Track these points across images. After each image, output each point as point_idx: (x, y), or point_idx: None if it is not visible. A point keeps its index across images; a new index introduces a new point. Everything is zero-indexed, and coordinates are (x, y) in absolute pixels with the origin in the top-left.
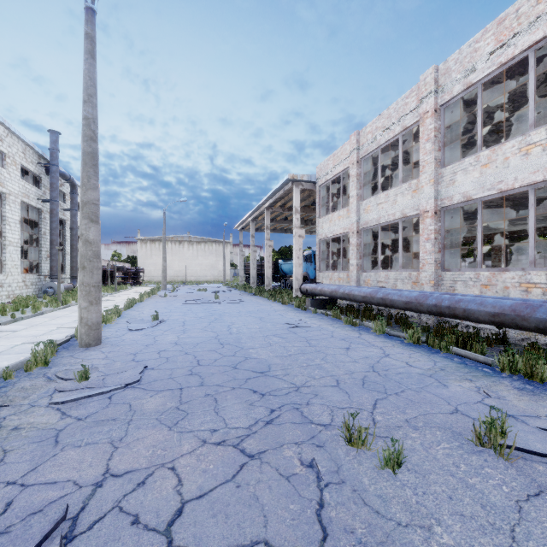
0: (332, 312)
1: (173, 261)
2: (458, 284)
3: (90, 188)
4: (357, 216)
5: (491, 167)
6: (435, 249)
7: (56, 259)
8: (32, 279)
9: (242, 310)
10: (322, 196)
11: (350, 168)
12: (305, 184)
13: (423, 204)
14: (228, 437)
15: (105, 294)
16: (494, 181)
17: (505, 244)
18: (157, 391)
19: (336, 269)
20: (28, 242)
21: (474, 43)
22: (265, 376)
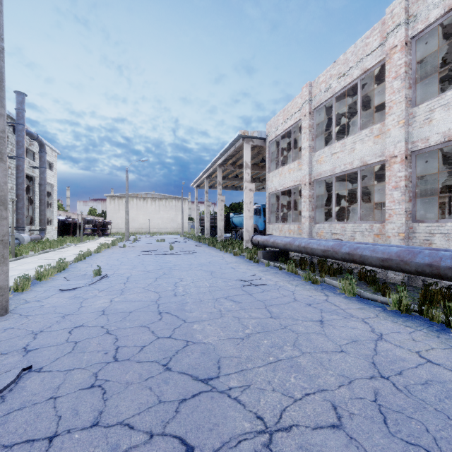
0: (287, 266)
1: (138, 215)
2: (436, 237)
3: None
4: (309, 168)
5: None
6: (405, 198)
7: (22, 212)
8: None
9: (193, 262)
10: (272, 151)
11: (302, 120)
12: (255, 140)
13: (390, 149)
14: None
15: (70, 244)
16: None
17: (448, 197)
18: None
19: (285, 221)
20: None
21: None
22: (211, 393)
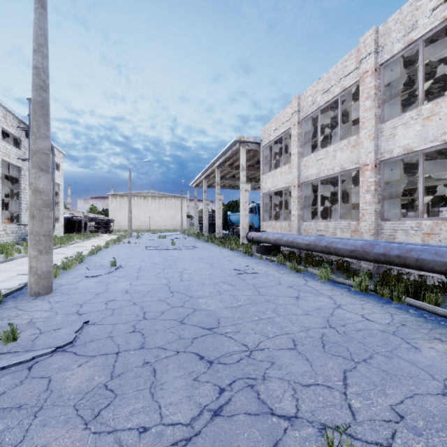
0: (277, 258)
1: (138, 212)
2: (398, 232)
3: (39, 137)
4: (298, 172)
5: (433, 120)
6: (375, 200)
7: None
8: (13, 228)
9: (194, 256)
10: (266, 155)
11: (292, 129)
12: (251, 144)
13: (363, 158)
14: (161, 444)
15: (78, 241)
16: (437, 133)
17: (427, 197)
18: (89, 358)
19: (278, 219)
20: (10, 196)
21: (416, 1)
22: (213, 334)
